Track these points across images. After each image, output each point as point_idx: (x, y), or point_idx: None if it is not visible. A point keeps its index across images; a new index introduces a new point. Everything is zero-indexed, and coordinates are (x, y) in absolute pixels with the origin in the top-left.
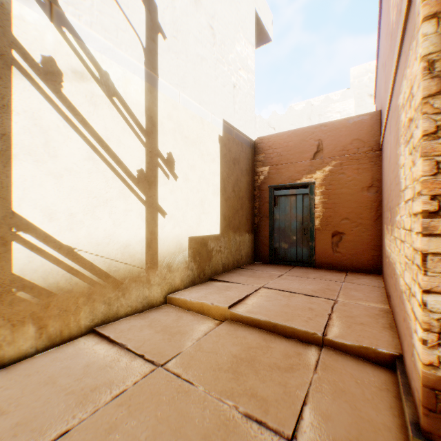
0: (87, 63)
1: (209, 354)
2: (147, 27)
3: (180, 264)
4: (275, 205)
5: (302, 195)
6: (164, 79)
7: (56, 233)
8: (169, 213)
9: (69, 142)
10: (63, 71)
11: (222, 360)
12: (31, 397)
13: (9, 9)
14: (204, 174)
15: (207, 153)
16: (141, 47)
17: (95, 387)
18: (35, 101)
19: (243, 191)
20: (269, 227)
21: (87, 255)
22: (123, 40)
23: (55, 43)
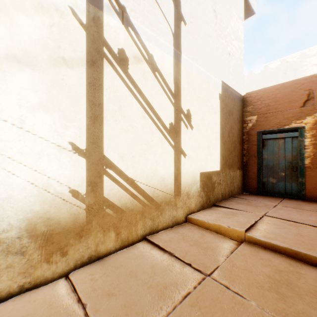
0: (141, 50)
1: (245, 271)
2: (175, 18)
3: (195, 192)
4: (262, 147)
5: (290, 138)
6: (185, 55)
7: (125, 170)
8: (188, 154)
9: (131, 106)
10: (128, 57)
11: (259, 278)
12: (125, 285)
13: (101, 20)
14: (210, 124)
15: (211, 108)
16: (171, 34)
17: (166, 285)
18: (114, 80)
19: (235, 136)
20: (256, 165)
21: (141, 185)
22: (161, 30)
23: (124, 38)
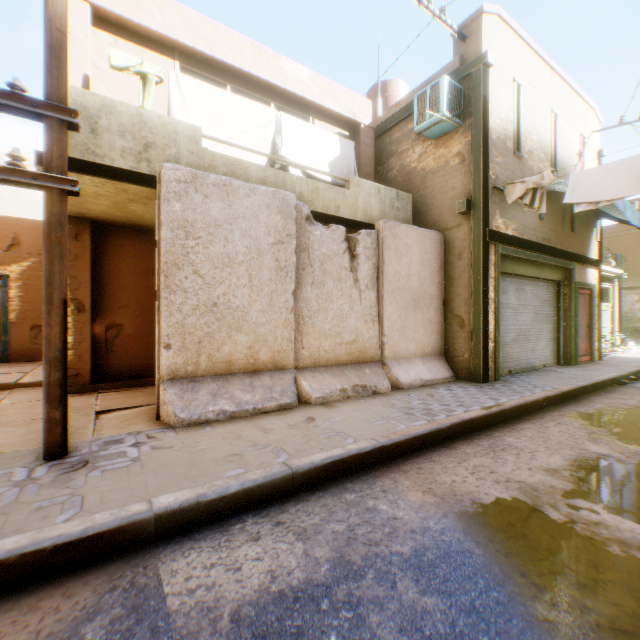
0: None
1: None
2: None
3: None
4: None
5: None
6: None
7: None
8: None
9: None
10: None
11: None
12: None
13: None
14: None
15: None
16: None
17: None
18: None
19: None
20: None
21: None
22: None
23: None
